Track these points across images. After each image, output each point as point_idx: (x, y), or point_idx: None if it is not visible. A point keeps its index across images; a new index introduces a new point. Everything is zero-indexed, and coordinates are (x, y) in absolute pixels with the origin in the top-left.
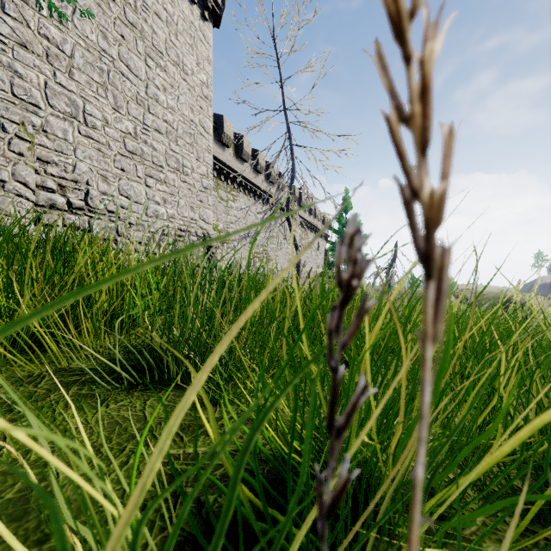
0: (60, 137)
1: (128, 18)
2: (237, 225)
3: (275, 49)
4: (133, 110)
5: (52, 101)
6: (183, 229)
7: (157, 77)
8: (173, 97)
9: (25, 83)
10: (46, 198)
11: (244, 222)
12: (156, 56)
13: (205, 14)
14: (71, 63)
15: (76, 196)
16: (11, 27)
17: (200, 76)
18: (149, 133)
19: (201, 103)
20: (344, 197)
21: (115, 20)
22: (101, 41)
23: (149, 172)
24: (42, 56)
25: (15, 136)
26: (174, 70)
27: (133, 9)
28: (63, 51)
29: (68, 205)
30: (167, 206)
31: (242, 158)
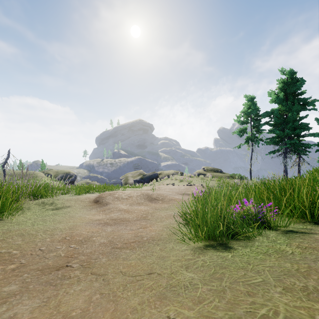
0: None
1: None
2: None
3: None
4: None
5: None
6: None
7: None
8: None
9: None
10: None
11: None
12: None
13: None
14: None
15: None
16: None
17: None
18: None
19: None
20: None
21: None
22: None
23: None
24: None
25: None
26: None
27: None
28: None
29: None
30: None
31: None
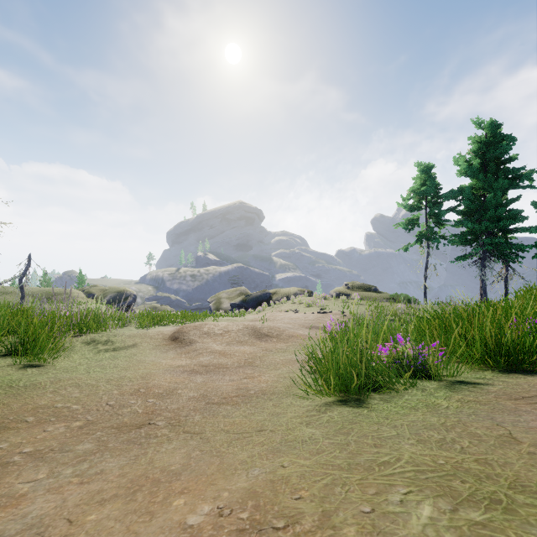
0: None
1: None
2: None
3: None
4: None
5: None
6: None
7: None
8: None
9: None
10: None
11: None
12: None
13: None
14: None
15: None
16: None
17: None
18: None
19: None
20: None
21: None
22: None
23: None
24: None
25: None
26: None
27: None
28: None
29: None
30: None
31: None
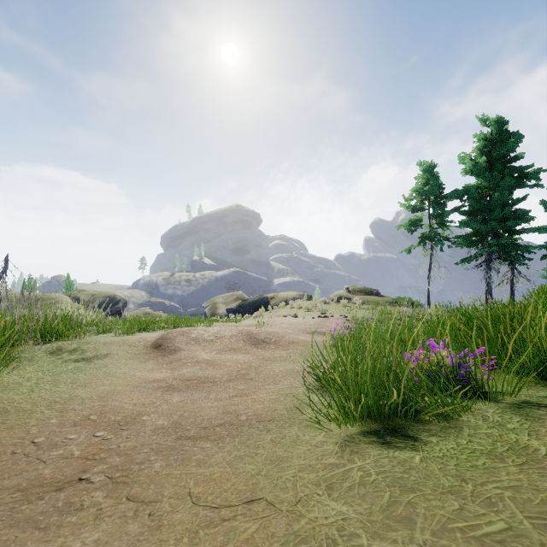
0: None
1: None
2: None
3: None
4: None
5: None
6: None
7: None
8: None
9: None
10: None
11: None
12: None
13: None
14: None
15: None
16: None
17: None
18: None
19: None
20: None
21: None
22: None
23: None
24: None
25: None
26: None
27: None
28: None
29: None
30: None
31: None
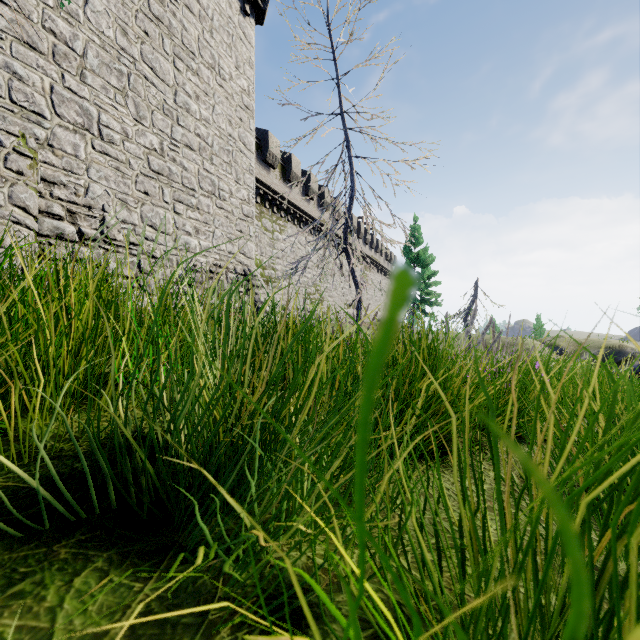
0: (70, 153)
1: (153, 11)
2: (284, 261)
3: (330, 38)
4: (159, 122)
5: (59, 109)
6: (220, 265)
7: (188, 83)
8: (207, 107)
9: (26, 88)
10: (52, 226)
11: (293, 257)
12: (186, 57)
13: (246, 7)
14: (82, 63)
15: (89, 225)
16: (9, 18)
17: (239, 82)
18: (178, 149)
19: (240, 114)
20: (413, 226)
21: (137, 13)
22: (119, 38)
23: (178, 196)
24: (47, 54)
25: (14, 151)
26: (208, 74)
27: (158, 1)
28: (73, 49)
29: (79, 235)
30: (200, 237)
31: (290, 181)
